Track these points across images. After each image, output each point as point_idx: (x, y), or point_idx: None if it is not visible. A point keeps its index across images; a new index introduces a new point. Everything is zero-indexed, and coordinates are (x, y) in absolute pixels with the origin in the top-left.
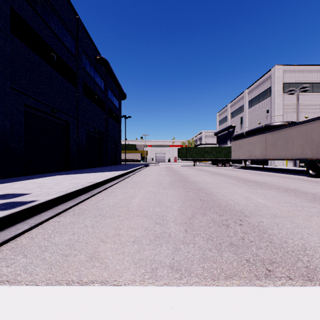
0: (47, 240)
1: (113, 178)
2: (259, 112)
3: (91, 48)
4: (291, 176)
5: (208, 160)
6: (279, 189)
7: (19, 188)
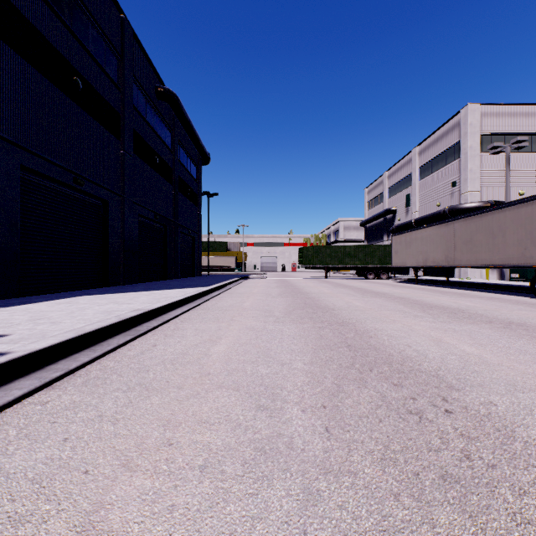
0: None
1: (183, 301)
2: (439, 186)
3: (148, 72)
4: (503, 297)
5: (351, 268)
6: (492, 322)
7: None
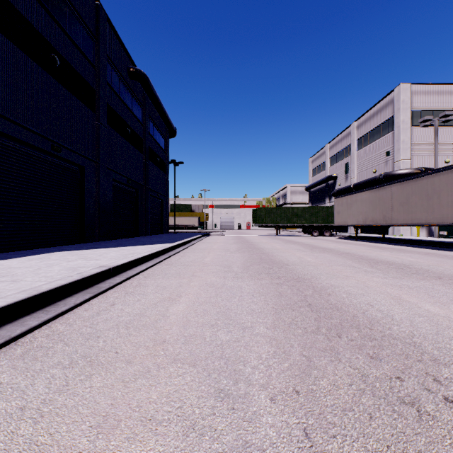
0: None
1: (148, 256)
2: (375, 155)
3: (121, 54)
4: (439, 253)
5: (298, 226)
6: (442, 278)
7: None
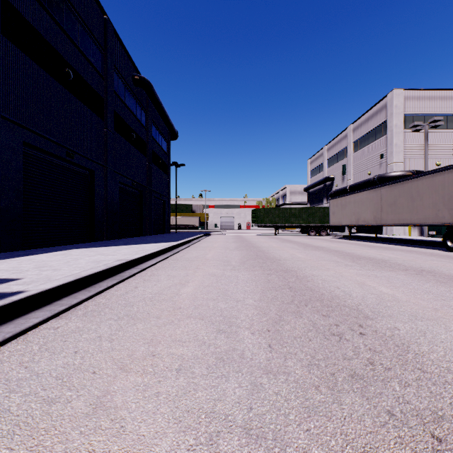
0: (26, 366)
1: (156, 253)
2: (370, 158)
3: (127, 63)
4: (420, 250)
5: (296, 226)
6: (408, 270)
7: (7, 269)
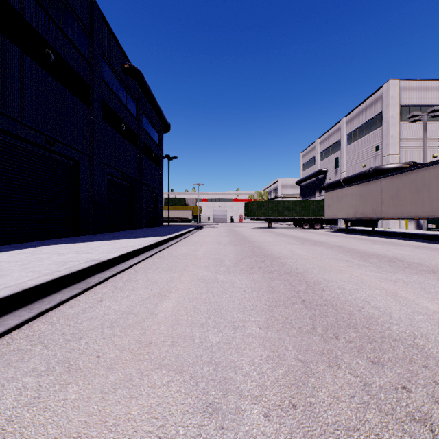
0: None
1: (140, 250)
2: (364, 150)
3: (116, 51)
4: (429, 246)
5: (289, 219)
6: (436, 272)
7: None
